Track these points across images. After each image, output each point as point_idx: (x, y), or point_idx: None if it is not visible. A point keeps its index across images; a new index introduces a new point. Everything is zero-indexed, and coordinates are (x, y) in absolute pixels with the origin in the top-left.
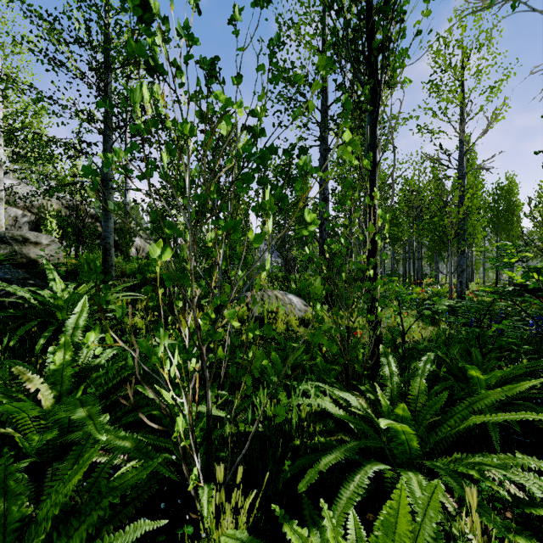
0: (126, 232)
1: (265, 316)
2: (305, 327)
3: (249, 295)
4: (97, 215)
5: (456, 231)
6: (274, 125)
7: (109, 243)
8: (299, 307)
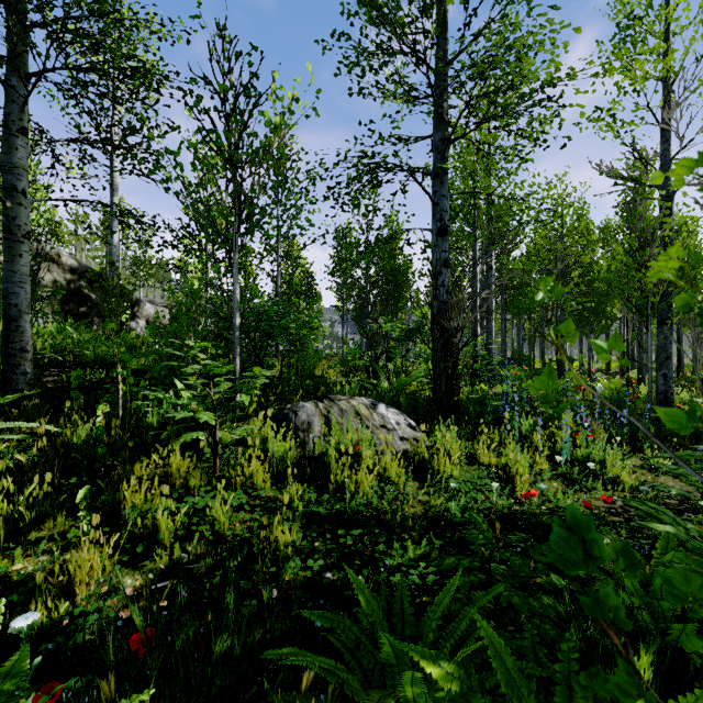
0: (112, 292)
1: (333, 463)
2: (417, 478)
3: (300, 411)
4: (81, 269)
5: (661, 289)
6: (351, 93)
7: (17, 304)
8: (400, 433)
